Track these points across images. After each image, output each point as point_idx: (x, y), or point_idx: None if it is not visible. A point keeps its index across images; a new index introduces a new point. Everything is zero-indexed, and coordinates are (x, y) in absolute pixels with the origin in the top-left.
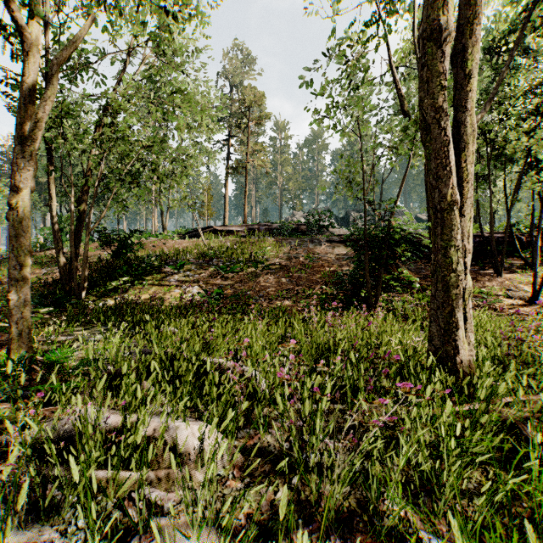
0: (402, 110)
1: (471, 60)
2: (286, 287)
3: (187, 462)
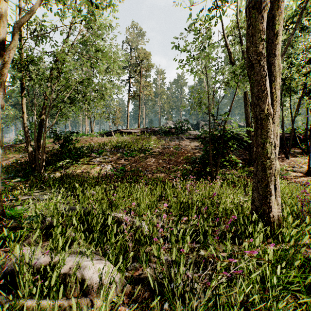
0: (231, 61)
1: (278, 24)
2: (162, 165)
3: (91, 292)
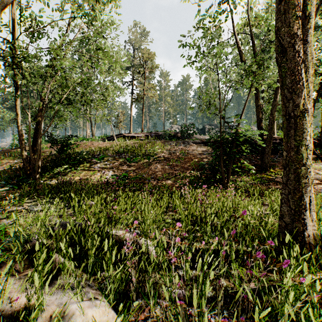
0: (241, 60)
1: (310, 5)
2: (168, 171)
3: None
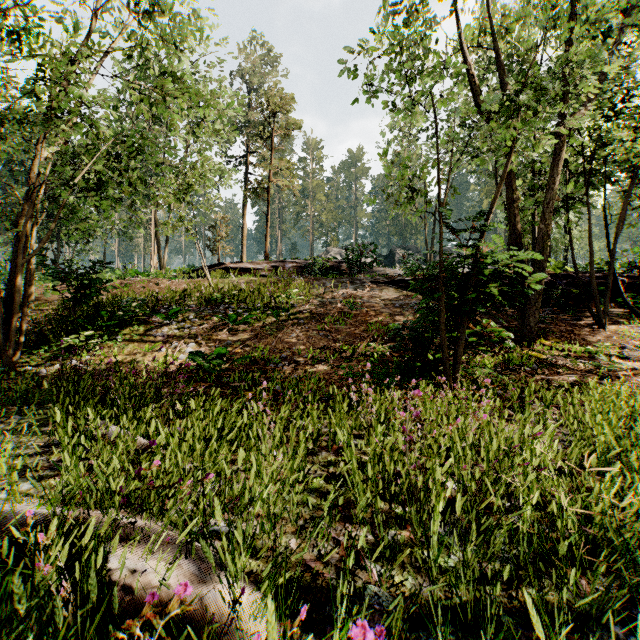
0: (476, 104)
1: None
2: (319, 344)
3: None
